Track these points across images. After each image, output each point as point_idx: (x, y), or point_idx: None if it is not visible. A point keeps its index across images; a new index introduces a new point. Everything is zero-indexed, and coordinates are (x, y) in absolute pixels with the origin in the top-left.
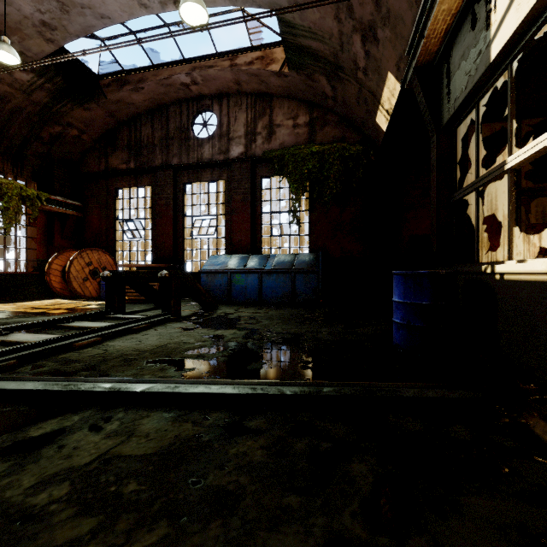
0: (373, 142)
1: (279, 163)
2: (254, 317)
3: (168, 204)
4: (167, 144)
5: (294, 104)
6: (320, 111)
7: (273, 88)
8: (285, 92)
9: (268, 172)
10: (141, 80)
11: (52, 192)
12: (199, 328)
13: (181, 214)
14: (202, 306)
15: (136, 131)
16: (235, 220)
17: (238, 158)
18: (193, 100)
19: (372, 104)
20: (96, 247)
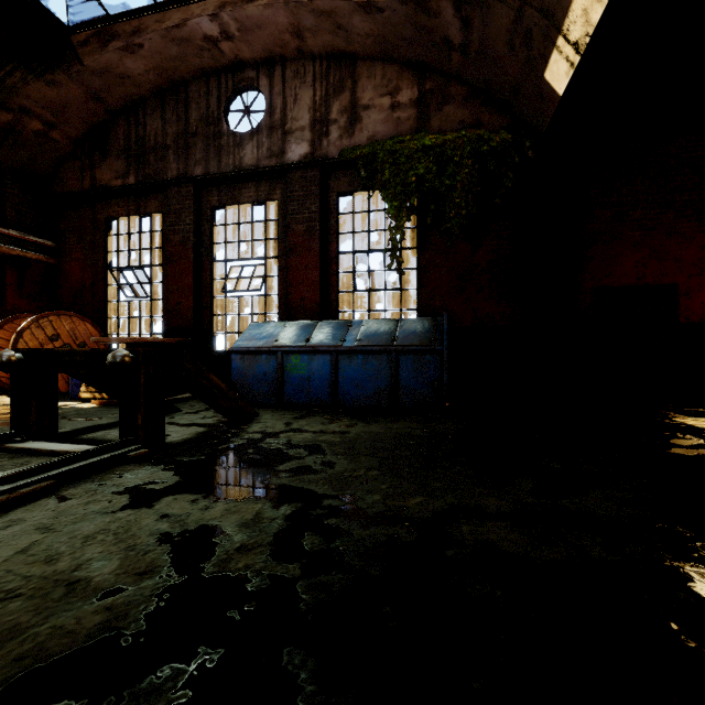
0: (530, 126)
1: (367, 167)
2: (318, 447)
3: (187, 241)
4: (187, 144)
5: (392, 70)
6: (436, 80)
7: (358, 40)
8: (377, 48)
9: (349, 185)
10: (137, 31)
11: (2, 223)
12: (176, 492)
13: (208, 257)
14: (224, 415)
15: (138, 125)
16: (294, 266)
17: (298, 162)
18: (227, 71)
19: (541, 41)
20: (76, 312)
